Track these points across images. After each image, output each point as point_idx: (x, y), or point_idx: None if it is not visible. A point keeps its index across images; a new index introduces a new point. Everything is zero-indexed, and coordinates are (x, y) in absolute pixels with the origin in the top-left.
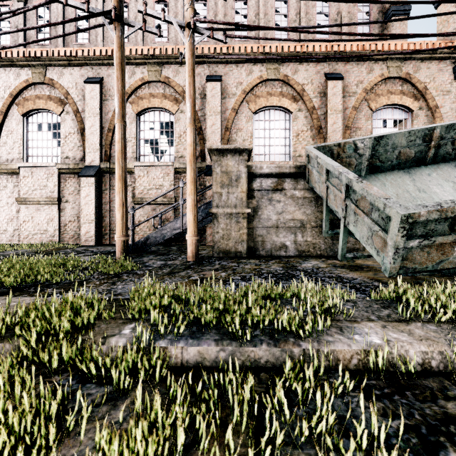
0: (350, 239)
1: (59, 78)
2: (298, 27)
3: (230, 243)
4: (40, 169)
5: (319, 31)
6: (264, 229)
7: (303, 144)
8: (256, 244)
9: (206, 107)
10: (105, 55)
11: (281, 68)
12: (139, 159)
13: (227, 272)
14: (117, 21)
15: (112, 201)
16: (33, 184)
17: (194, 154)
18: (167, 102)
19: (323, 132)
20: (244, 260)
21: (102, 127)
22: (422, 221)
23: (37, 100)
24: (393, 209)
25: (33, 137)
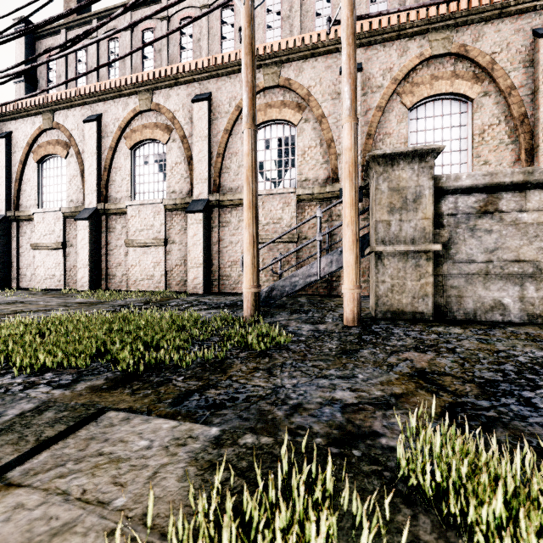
0: None
1: (165, 102)
2: None
3: (404, 298)
4: (147, 206)
5: None
6: (462, 277)
7: (493, 146)
8: (447, 300)
9: (340, 109)
10: (214, 64)
11: (453, 35)
12: None
13: (449, 357)
14: None
15: (222, 241)
16: (140, 224)
17: (356, 162)
18: (287, 111)
19: (530, 123)
20: (440, 328)
21: (211, 153)
22: None
23: (144, 130)
24: None
25: (140, 171)
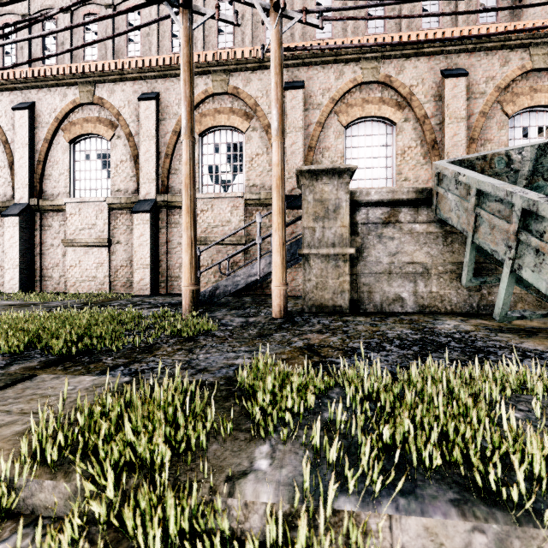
0: (495, 289)
1: (109, 97)
2: None
3: (326, 294)
4: (88, 204)
5: None
6: (372, 276)
7: (411, 165)
8: (361, 295)
9: (285, 121)
10: (162, 65)
11: (381, 66)
12: (201, 190)
13: (338, 336)
14: (184, 7)
15: (170, 242)
16: (81, 222)
17: (282, 176)
18: (236, 118)
19: (439, 148)
20: (349, 317)
21: (159, 153)
22: None
23: (85, 124)
24: None
25: (81, 167)
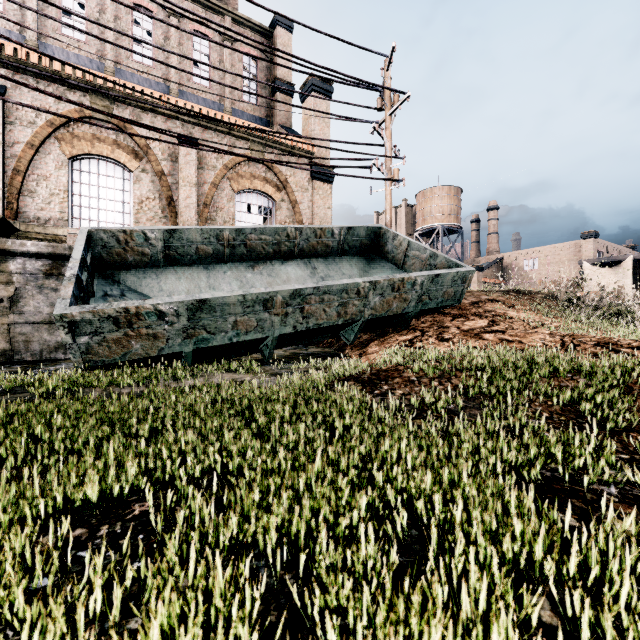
0: None
1: None
2: (71, 82)
3: None
4: None
5: (76, 103)
6: (30, 326)
7: (150, 216)
8: (16, 345)
9: None
10: None
11: (114, 108)
12: None
13: None
14: None
15: None
16: None
17: None
18: None
19: (176, 206)
20: None
21: None
22: (86, 320)
23: None
24: (55, 309)
25: None
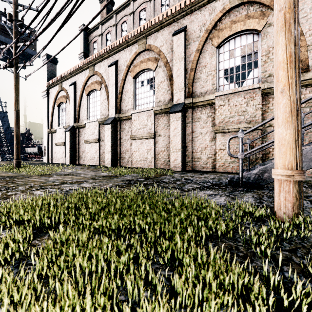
0: None
1: (154, 42)
2: None
3: None
4: (143, 113)
5: None
6: None
7: None
8: None
9: None
10: (189, 3)
11: None
12: (218, 90)
13: None
14: None
15: (194, 133)
16: (139, 124)
17: None
18: (252, 21)
19: None
20: None
21: (186, 69)
22: None
23: (141, 64)
24: None
25: (139, 91)
